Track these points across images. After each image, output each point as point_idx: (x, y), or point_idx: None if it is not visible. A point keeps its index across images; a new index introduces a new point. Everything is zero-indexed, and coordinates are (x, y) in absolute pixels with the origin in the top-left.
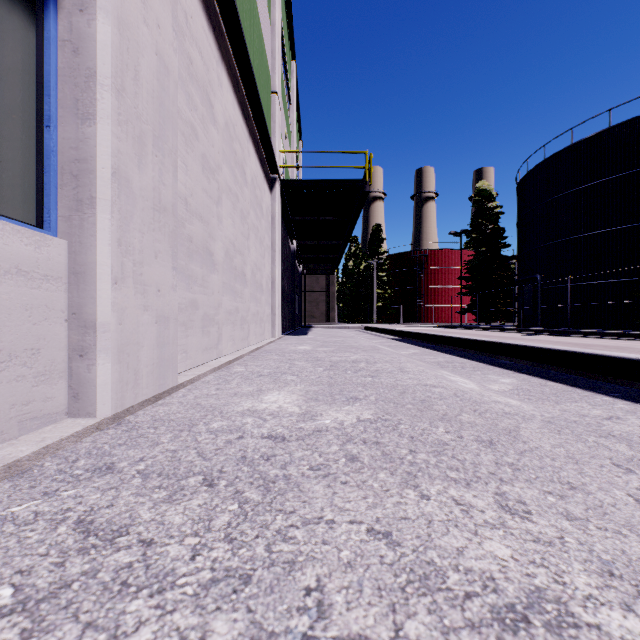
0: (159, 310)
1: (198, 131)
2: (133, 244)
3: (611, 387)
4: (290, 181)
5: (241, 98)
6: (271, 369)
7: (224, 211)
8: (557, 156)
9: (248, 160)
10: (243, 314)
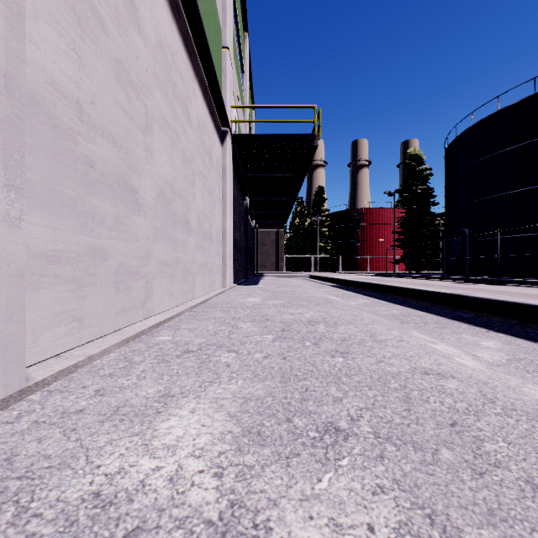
0: None
1: (107, 23)
2: None
3: None
4: (241, 135)
5: (183, 28)
6: (205, 337)
7: (156, 144)
8: (484, 122)
9: (193, 101)
10: (186, 265)
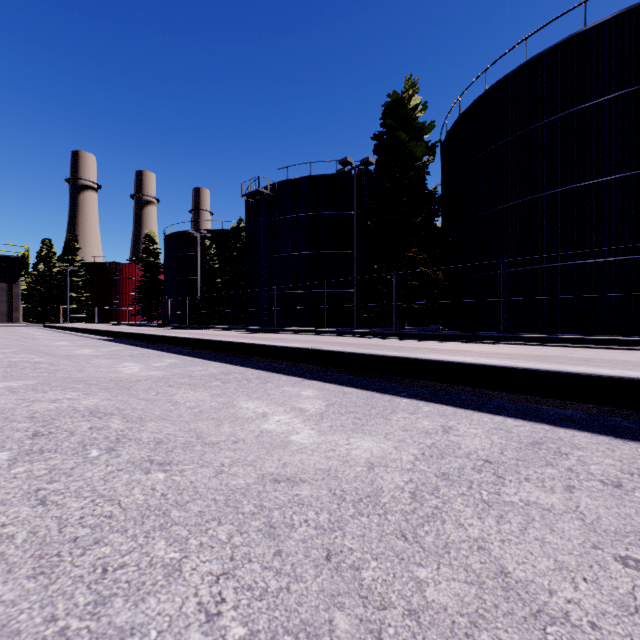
0: None
1: None
2: None
3: (83, 334)
4: None
5: None
6: None
7: None
8: (174, 235)
9: None
10: None
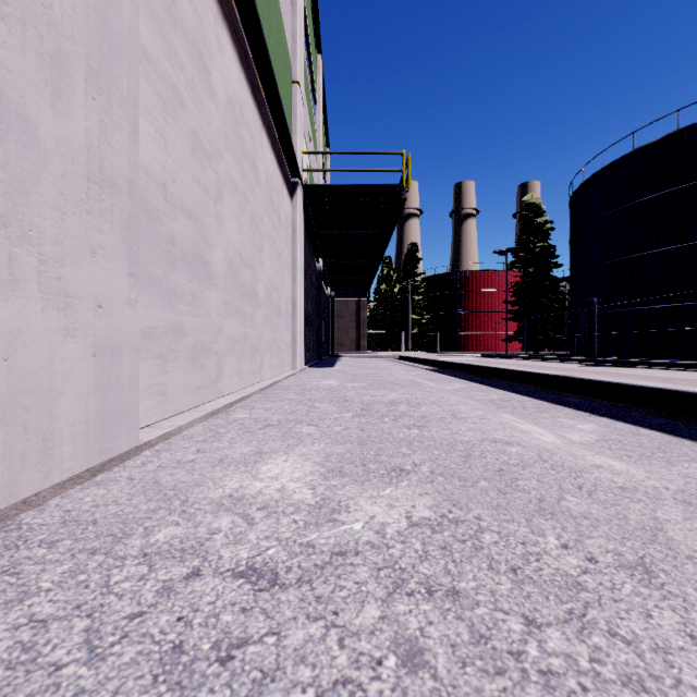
0: (100, 336)
1: (185, 98)
2: (39, 227)
3: None
4: (314, 187)
5: (251, 76)
6: (283, 415)
7: (226, 211)
8: (617, 164)
9: (261, 154)
10: (254, 342)
